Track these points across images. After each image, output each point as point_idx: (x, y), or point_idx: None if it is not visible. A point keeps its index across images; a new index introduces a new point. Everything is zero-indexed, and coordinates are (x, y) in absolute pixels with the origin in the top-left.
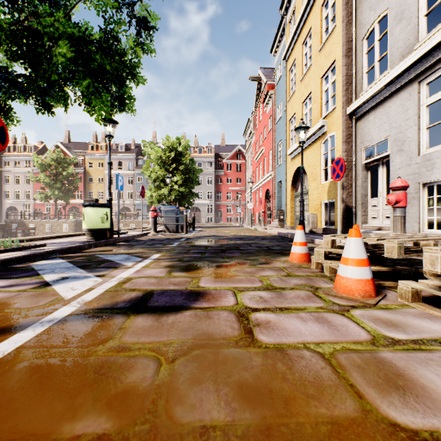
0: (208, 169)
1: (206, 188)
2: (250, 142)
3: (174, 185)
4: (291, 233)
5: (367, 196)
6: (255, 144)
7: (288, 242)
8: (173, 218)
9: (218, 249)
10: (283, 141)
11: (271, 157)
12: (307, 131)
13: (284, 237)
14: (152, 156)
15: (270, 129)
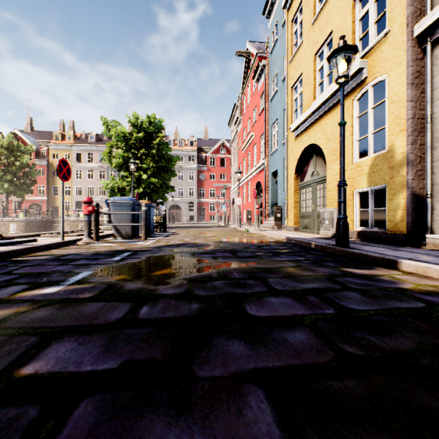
0: (189, 163)
1: (187, 184)
2: (236, 131)
3: (143, 174)
4: (309, 238)
5: None
6: (242, 132)
7: (340, 267)
8: (127, 215)
9: (169, 320)
10: (280, 120)
11: (264, 142)
12: (353, 57)
13: (305, 247)
14: (114, 137)
15: (262, 109)
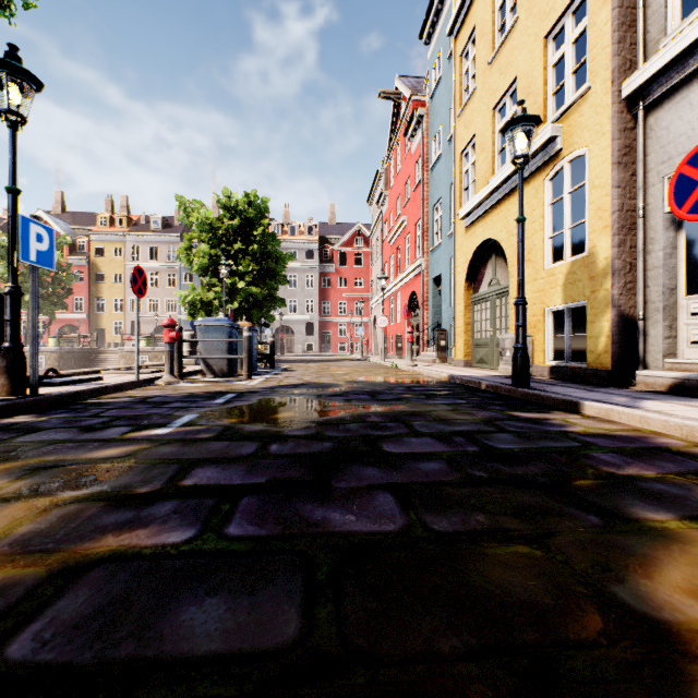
0: (307, 261)
1: (304, 294)
2: (379, 212)
3: (238, 281)
4: (481, 377)
5: (676, 291)
6: (388, 214)
7: (507, 411)
8: (221, 343)
9: (303, 454)
10: (445, 199)
11: (421, 232)
12: (535, 130)
13: (473, 388)
14: (196, 226)
15: (418, 182)
